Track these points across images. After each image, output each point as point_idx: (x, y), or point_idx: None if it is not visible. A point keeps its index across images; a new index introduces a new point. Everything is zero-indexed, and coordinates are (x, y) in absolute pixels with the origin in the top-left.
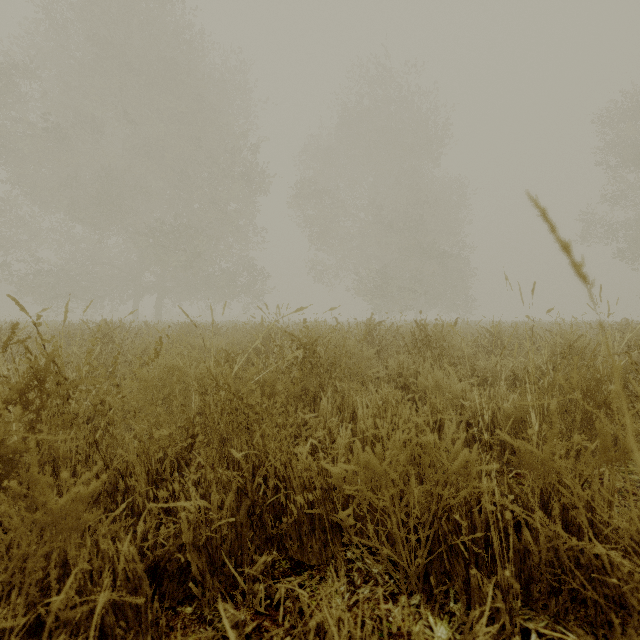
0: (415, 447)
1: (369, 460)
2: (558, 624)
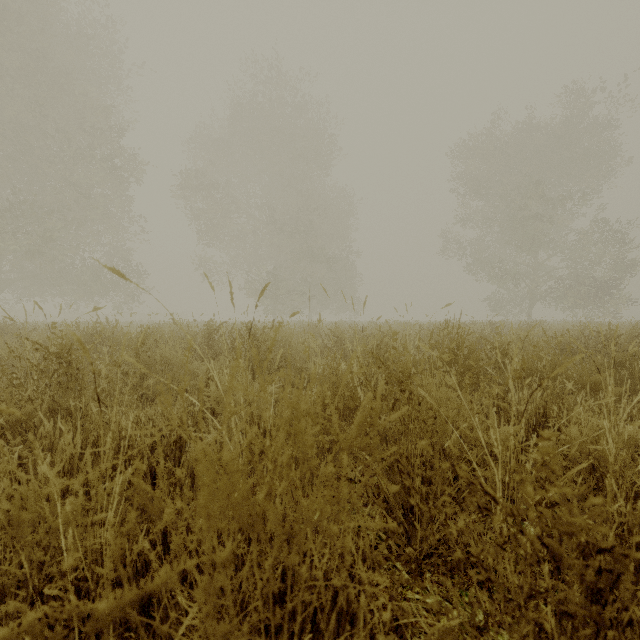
0: None
1: None
2: None
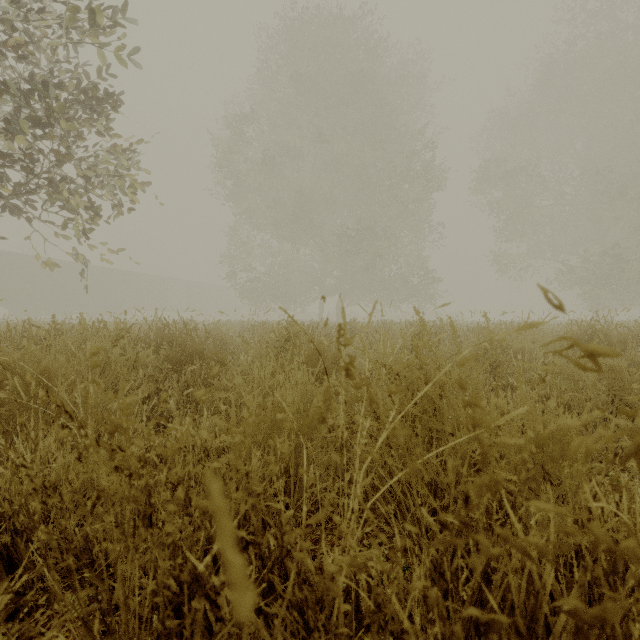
0: None
1: None
2: None
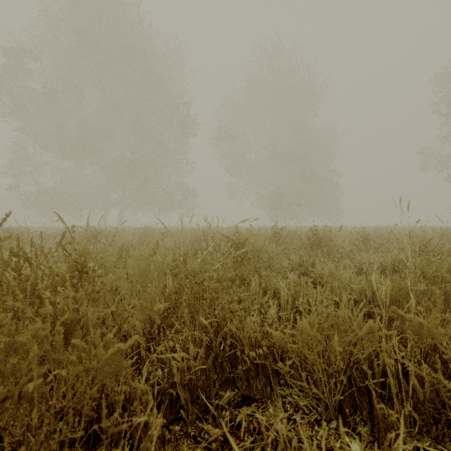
0: (334, 318)
1: (304, 327)
2: (438, 444)
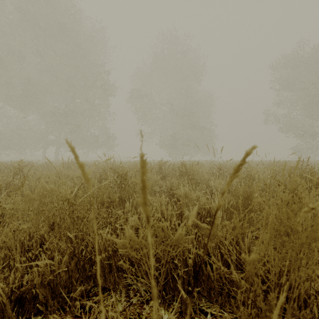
0: (156, 228)
1: (132, 236)
2: (221, 308)
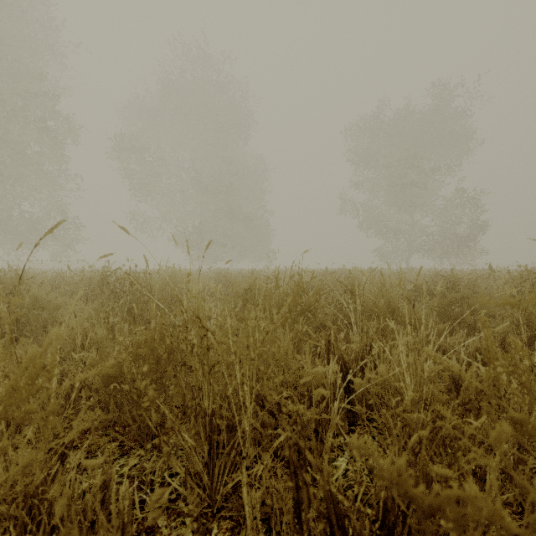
0: None
1: None
2: None
